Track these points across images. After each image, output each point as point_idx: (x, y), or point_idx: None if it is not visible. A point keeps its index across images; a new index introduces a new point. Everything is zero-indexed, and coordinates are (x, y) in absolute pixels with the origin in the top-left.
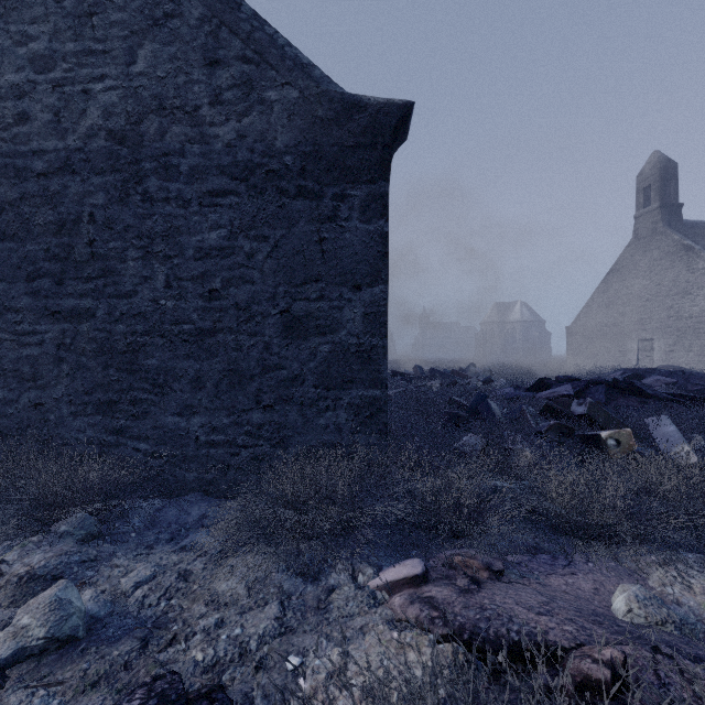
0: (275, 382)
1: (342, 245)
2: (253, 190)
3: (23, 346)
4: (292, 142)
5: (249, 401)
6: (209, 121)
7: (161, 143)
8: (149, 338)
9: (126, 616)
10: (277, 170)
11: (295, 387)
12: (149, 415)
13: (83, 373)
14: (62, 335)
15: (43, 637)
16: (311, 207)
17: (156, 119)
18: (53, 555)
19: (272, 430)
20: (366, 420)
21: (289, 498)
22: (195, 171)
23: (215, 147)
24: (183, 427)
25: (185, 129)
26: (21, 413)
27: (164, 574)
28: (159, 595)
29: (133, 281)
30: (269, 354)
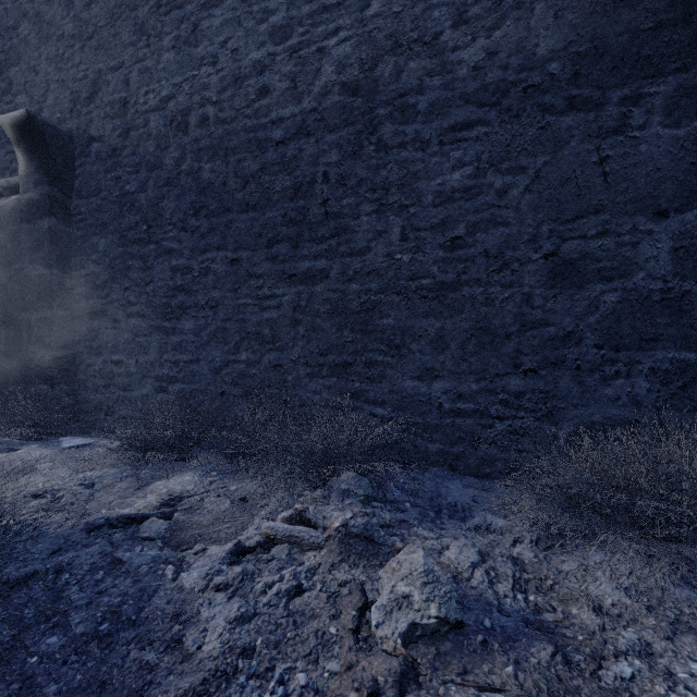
0: (539, 342)
1: (634, 161)
2: (506, 114)
3: (264, 310)
4: (560, 45)
5: (504, 364)
6: (451, 46)
7: (396, 85)
8: (383, 296)
9: (489, 605)
10: (538, 83)
11: (568, 347)
12: (385, 379)
13: (317, 335)
14: (297, 297)
15: (434, 615)
16: (586, 121)
17: (391, 60)
18: (356, 514)
19: (536, 399)
20: (678, 391)
21: (622, 483)
22: (434, 106)
23: (458, 74)
24: (423, 393)
25: (423, 62)
26: (262, 374)
27: (491, 557)
28: (509, 584)
29: (367, 237)
30: (529, 307)
